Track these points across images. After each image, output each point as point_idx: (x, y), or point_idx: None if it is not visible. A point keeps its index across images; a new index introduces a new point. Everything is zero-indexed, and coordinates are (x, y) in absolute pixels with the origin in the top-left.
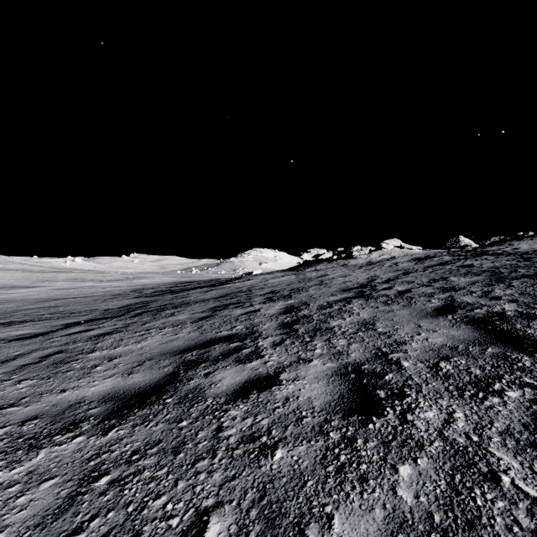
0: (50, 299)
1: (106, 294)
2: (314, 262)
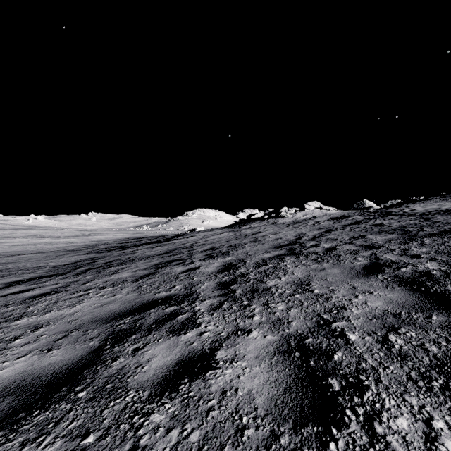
0: (4, 255)
1: (60, 250)
2: (248, 220)
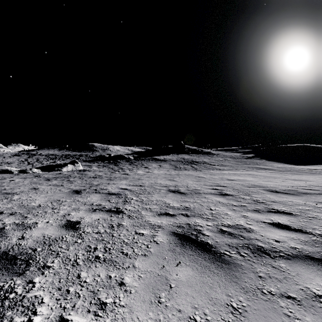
0: None
1: None
2: None
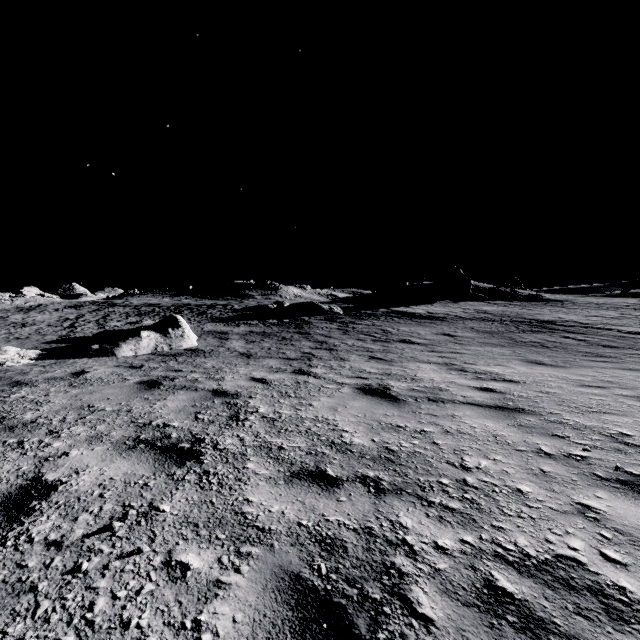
0: None
1: None
2: None
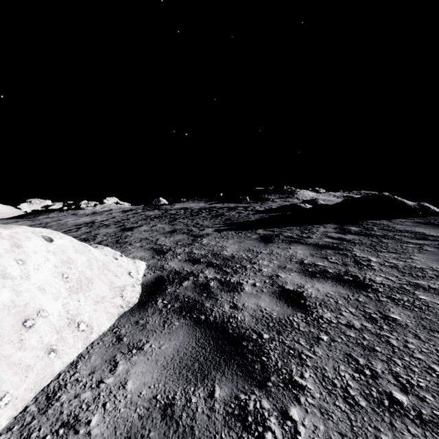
0: None
1: None
2: (44, 211)
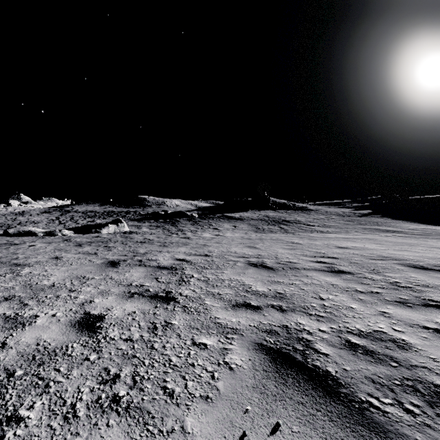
0: None
1: None
2: None
